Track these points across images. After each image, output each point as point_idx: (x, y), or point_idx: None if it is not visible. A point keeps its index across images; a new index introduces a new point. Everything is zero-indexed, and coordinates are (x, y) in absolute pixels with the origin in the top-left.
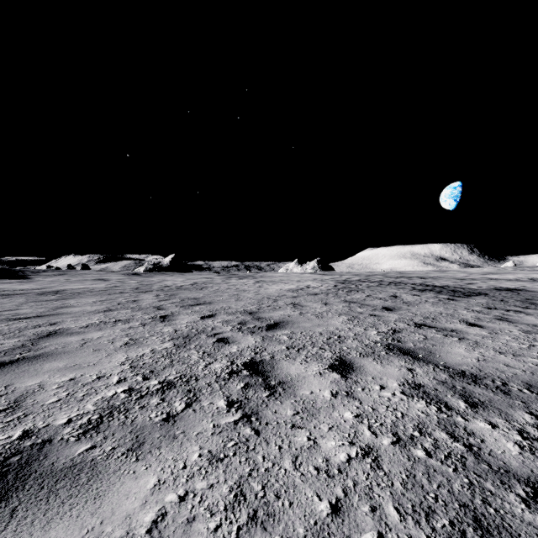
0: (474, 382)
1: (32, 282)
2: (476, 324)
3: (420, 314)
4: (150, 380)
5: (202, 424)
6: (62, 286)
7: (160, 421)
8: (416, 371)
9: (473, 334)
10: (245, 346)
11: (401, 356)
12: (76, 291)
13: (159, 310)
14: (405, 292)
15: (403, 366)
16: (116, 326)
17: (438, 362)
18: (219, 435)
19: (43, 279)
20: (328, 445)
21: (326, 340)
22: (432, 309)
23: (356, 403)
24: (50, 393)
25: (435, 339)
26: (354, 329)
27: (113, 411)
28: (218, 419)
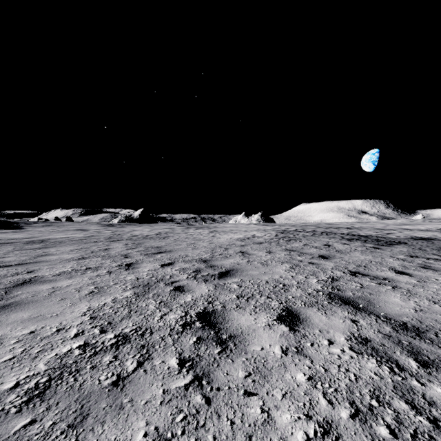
0: (418, 336)
1: (23, 232)
2: (404, 272)
3: (353, 262)
4: (106, 333)
5: (151, 389)
6: (48, 235)
7: (109, 385)
8: (360, 323)
9: (404, 283)
10: (199, 295)
11: (343, 306)
12: (58, 240)
13: (125, 258)
14: (336, 241)
15: (347, 317)
16: (85, 274)
17: (379, 313)
18: (168, 404)
19: (33, 229)
20: (283, 420)
21: (272, 288)
22: (362, 257)
23: (307, 361)
24: (7, 349)
25: (370, 287)
26: (296, 277)
27: (64, 372)
28: (169, 382)
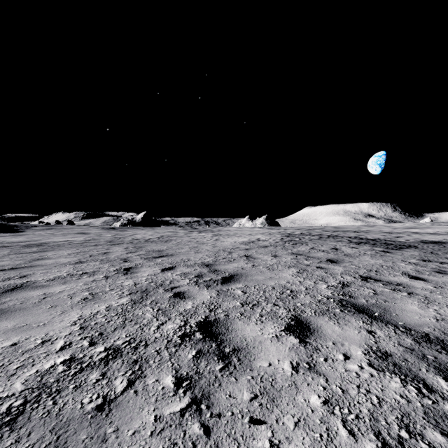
0: (444, 350)
1: (22, 236)
2: (418, 277)
3: (363, 267)
4: (96, 346)
5: (141, 415)
6: (47, 239)
7: (92, 410)
8: (377, 335)
9: (420, 289)
10: (200, 302)
11: (357, 315)
12: (57, 243)
13: (124, 262)
14: (344, 245)
15: (362, 327)
16: (81, 279)
17: (396, 322)
18: (160, 435)
19: (33, 233)
20: None
21: (279, 294)
22: (372, 262)
23: (321, 380)
24: None
25: (384, 293)
26: (304, 282)
27: (42, 393)
28: (162, 406)
